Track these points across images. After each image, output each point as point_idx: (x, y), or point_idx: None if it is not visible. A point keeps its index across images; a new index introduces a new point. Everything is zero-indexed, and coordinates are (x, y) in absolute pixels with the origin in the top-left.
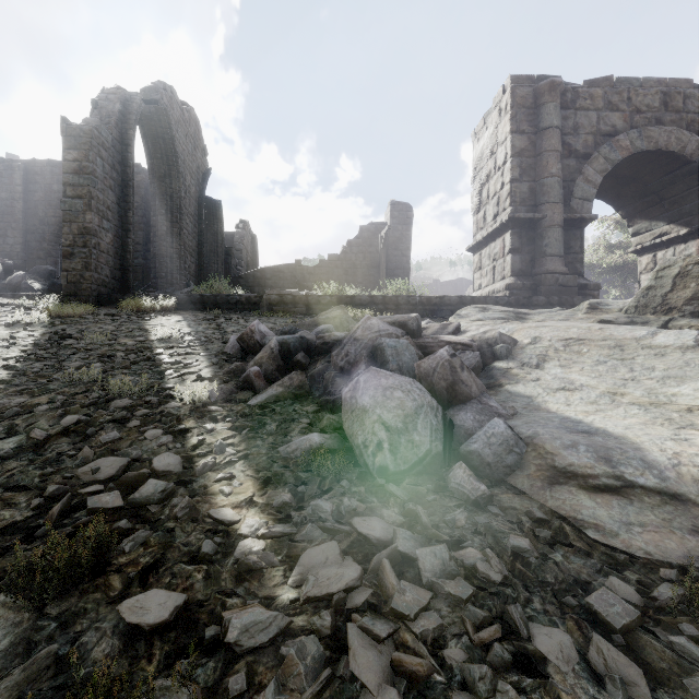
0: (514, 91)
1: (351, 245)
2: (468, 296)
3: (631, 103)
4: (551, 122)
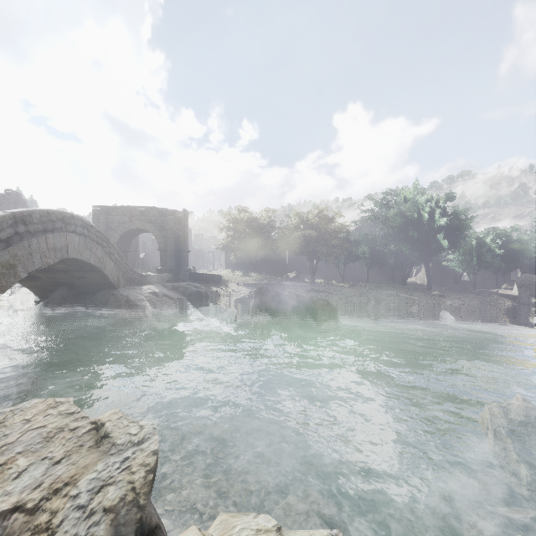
0: (93, 210)
1: None
2: None
3: (131, 214)
4: (101, 221)
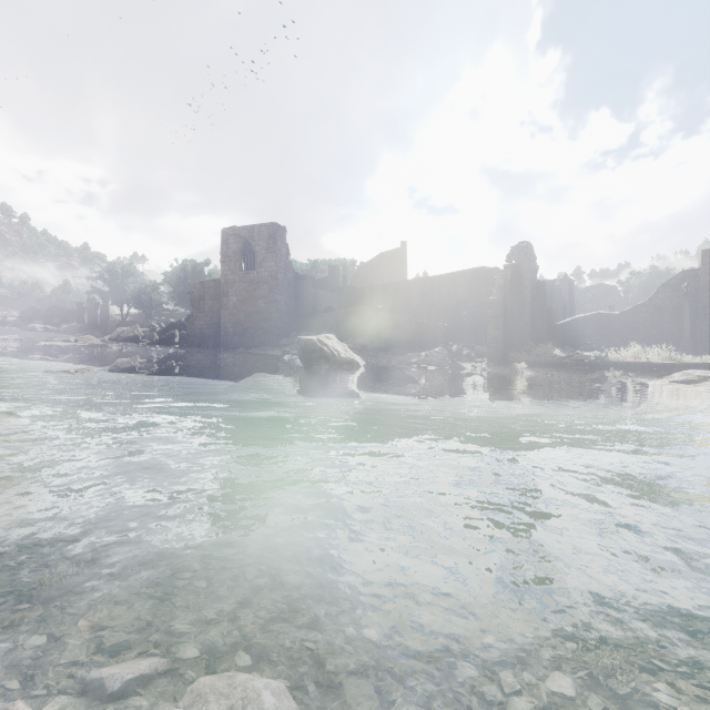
0: None
1: (656, 293)
2: (691, 363)
3: None
4: None
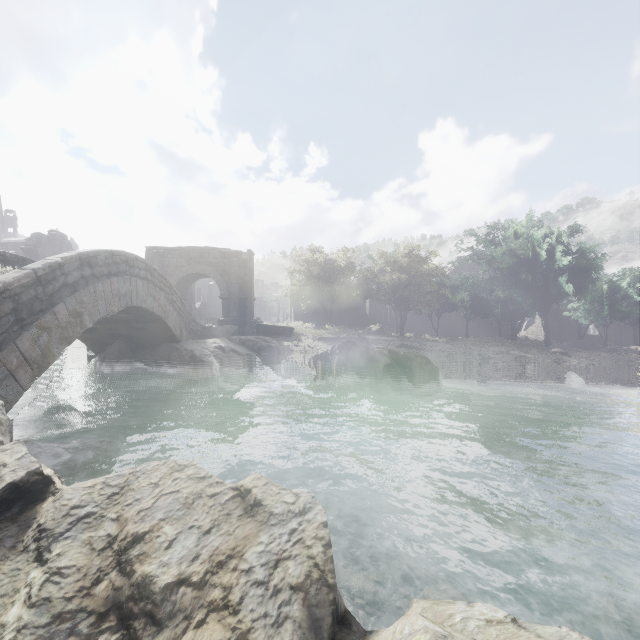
0: (147, 252)
1: None
2: None
3: (189, 256)
4: (156, 265)
